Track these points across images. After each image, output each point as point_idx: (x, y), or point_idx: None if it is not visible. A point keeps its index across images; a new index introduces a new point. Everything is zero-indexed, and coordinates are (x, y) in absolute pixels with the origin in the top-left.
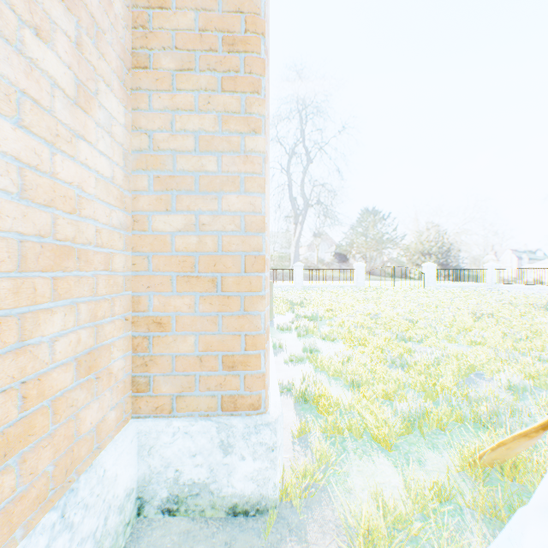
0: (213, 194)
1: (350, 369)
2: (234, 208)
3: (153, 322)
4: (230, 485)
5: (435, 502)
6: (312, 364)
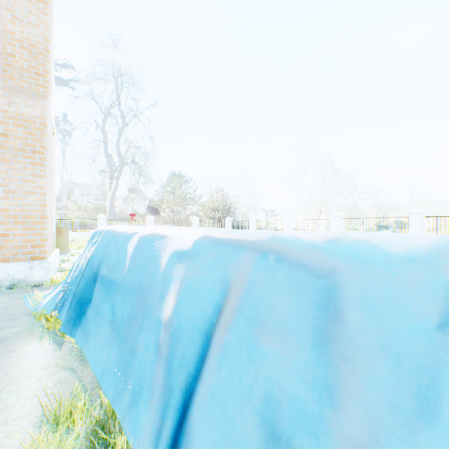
0: (27, 196)
1: None
2: (35, 201)
3: (3, 234)
4: (34, 278)
5: None
6: None
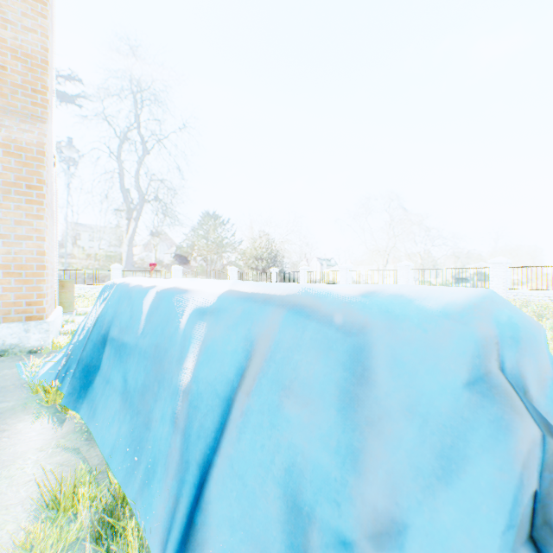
0: (21, 241)
1: None
2: (31, 247)
3: None
4: (30, 343)
5: None
6: None
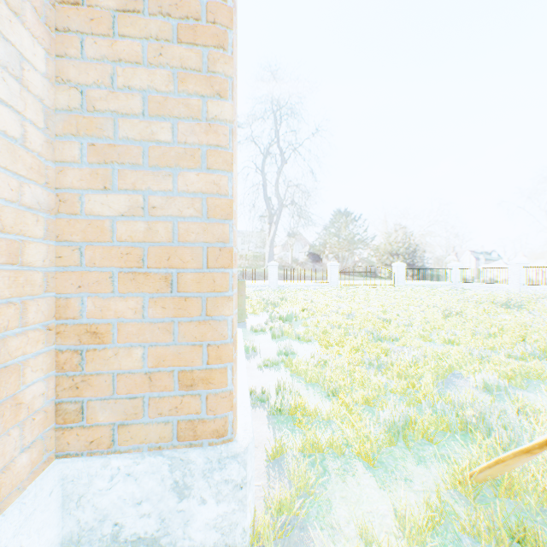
0: (167, 171)
1: (328, 373)
2: (193, 188)
3: (87, 332)
4: (187, 536)
5: (436, 543)
6: (288, 368)
